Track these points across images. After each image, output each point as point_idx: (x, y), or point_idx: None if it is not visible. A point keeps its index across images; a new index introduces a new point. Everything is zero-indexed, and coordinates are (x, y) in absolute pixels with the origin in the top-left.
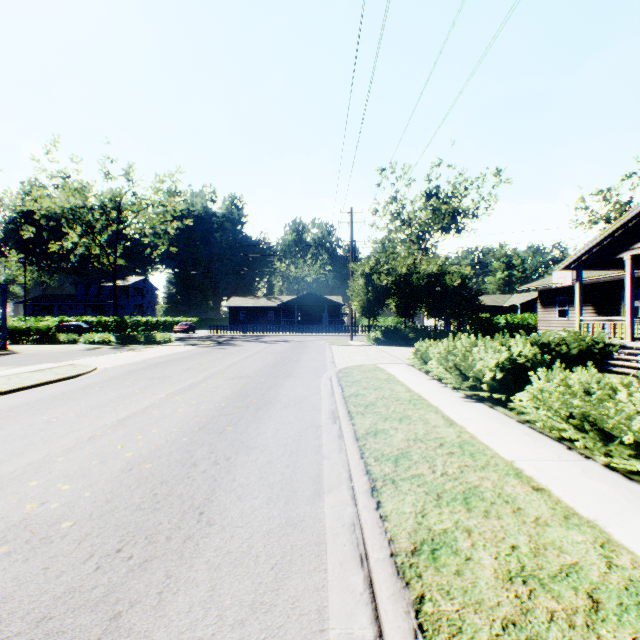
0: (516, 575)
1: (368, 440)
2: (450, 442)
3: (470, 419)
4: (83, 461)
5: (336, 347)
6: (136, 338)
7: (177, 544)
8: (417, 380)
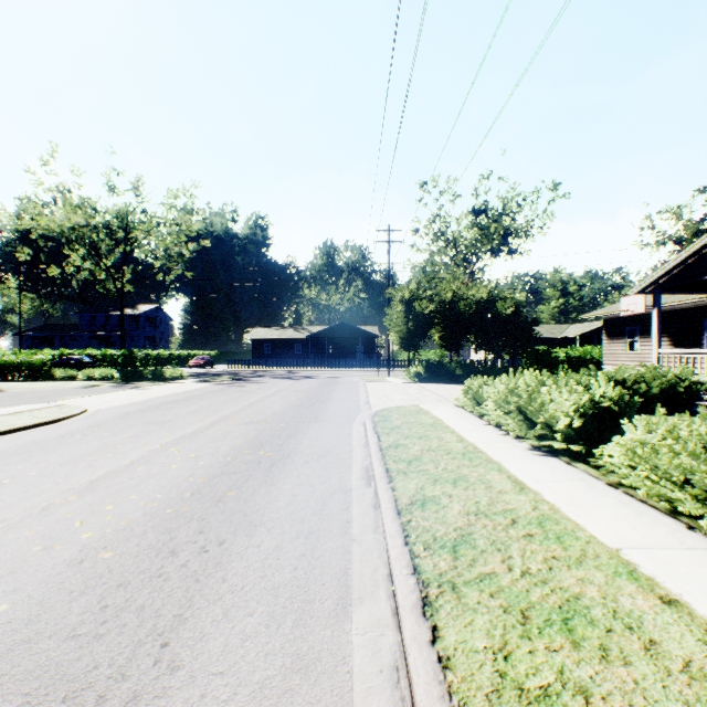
0: None
1: (414, 514)
2: (525, 517)
3: (545, 481)
4: (20, 547)
5: (371, 384)
6: (143, 374)
7: None
8: (470, 426)
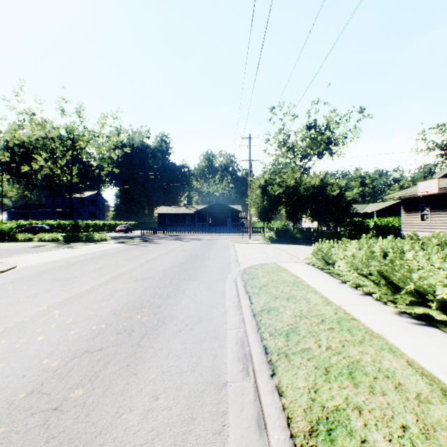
0: None
1: None
2: None
3: None
4: None
5: (238, 245)
6: (78, 237)
7: None
8: (327, 284)
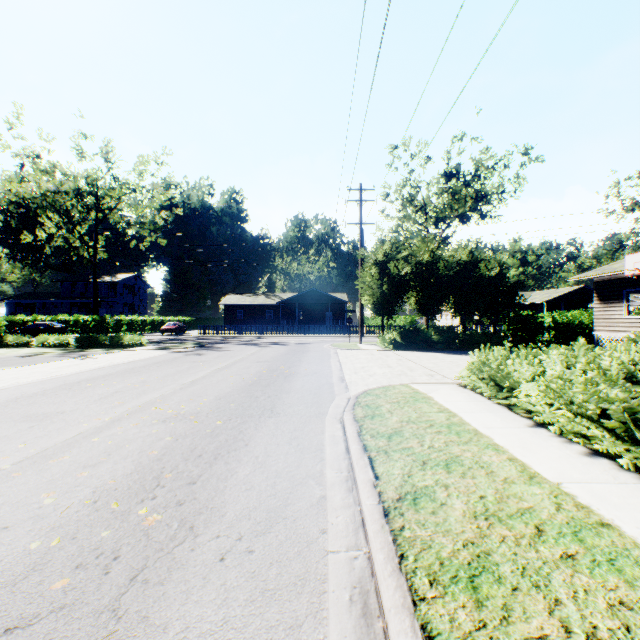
0: None
1: None
2: None
3: None
4: None
5: (343, 352)
6: (99, 340)
7: None
8: (511, 430)
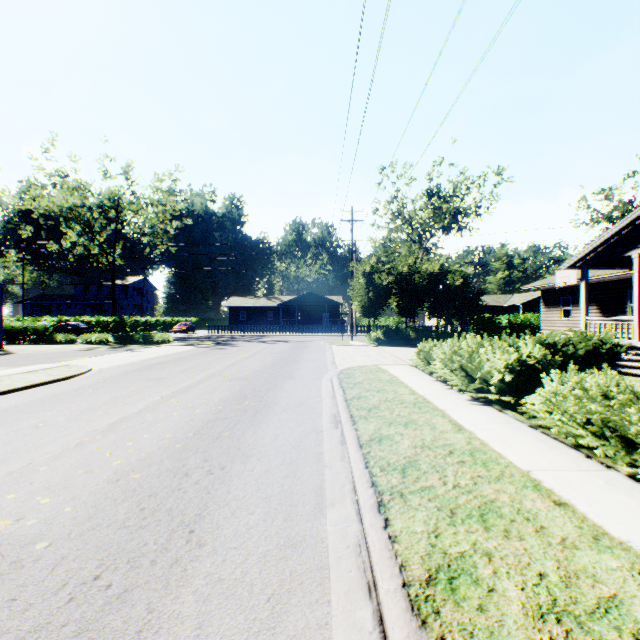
0: (548, 611)
1: (372, 447)
2: (460, 449)
3: (479, 424)
4: (67, 470)
5: (337, 347)
6: (134, 338)
7: (162, 570)
8: (421, 382)
